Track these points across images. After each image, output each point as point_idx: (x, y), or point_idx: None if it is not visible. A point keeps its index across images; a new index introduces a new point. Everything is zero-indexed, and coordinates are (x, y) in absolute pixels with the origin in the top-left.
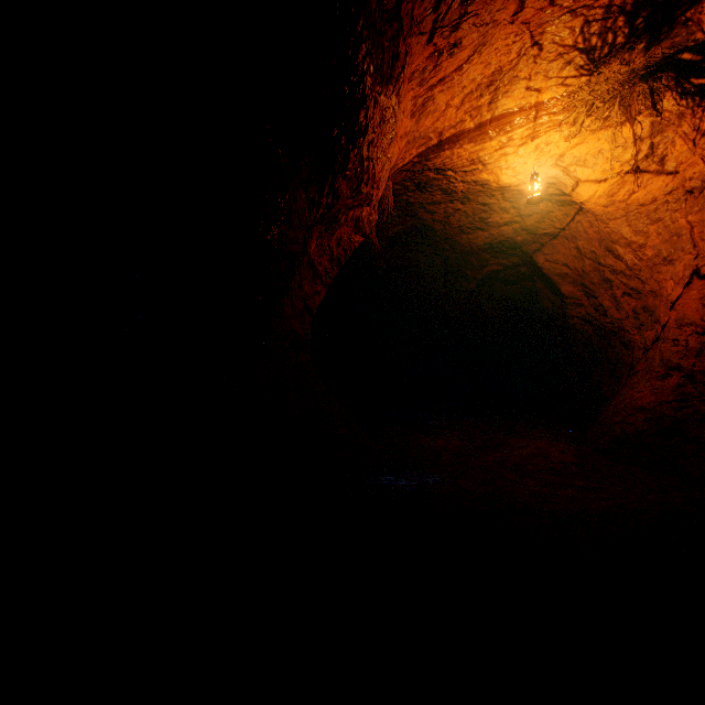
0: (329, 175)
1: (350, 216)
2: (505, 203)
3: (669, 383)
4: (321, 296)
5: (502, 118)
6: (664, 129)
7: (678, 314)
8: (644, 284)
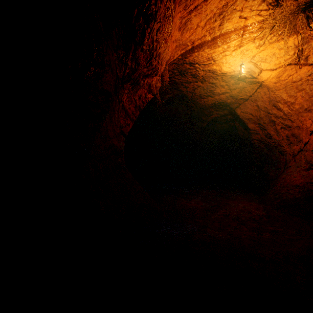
0: (132, 45)
1: (146, 82)
2: (222, 82)
3: (311, 173)
4: (130, 126)
5: (225, 34)
6: (309, 41)
7: None
8: (293, 123)
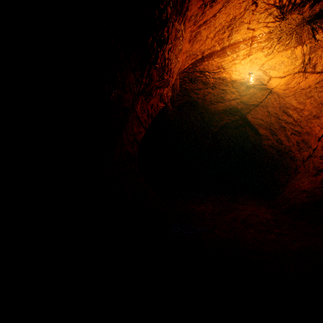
0: (147, 65)
1: (158, 92)
2: (233, 89)
3: (318, 178)
4: (142, 134)
5: (234, 44)
6: (316, 50)
7: (322, 143)
8: (303, 129)
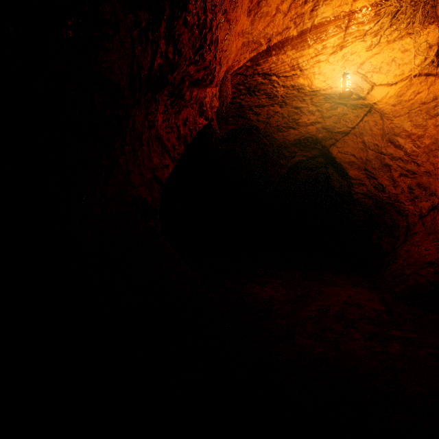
0: (166, 5)
1: (195, 95)
2: (312, 107)
3: None
4: (169, 169)
5: (320, 26)
6: None
7: None
8: (420, 167)
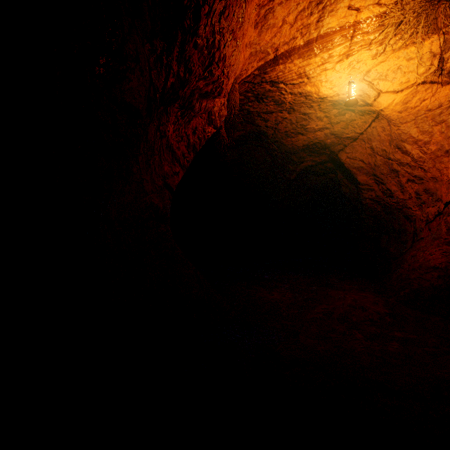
0: (178, 33)
1: (204, 106)
2: (320, 113)
3: None
4: (179, 177)
5: (326, 36)
6: None
7: None
8: (427, 172)
